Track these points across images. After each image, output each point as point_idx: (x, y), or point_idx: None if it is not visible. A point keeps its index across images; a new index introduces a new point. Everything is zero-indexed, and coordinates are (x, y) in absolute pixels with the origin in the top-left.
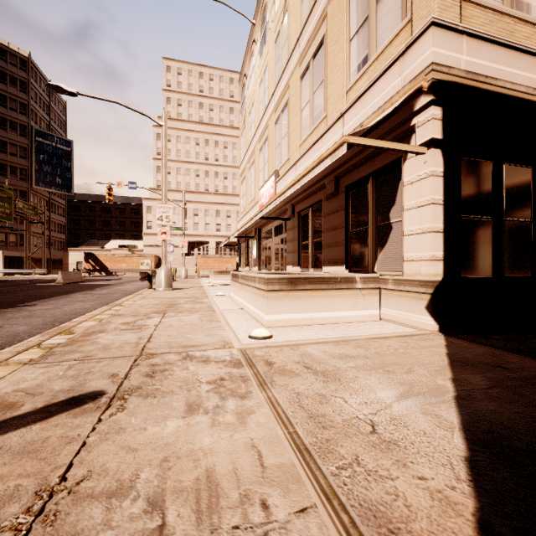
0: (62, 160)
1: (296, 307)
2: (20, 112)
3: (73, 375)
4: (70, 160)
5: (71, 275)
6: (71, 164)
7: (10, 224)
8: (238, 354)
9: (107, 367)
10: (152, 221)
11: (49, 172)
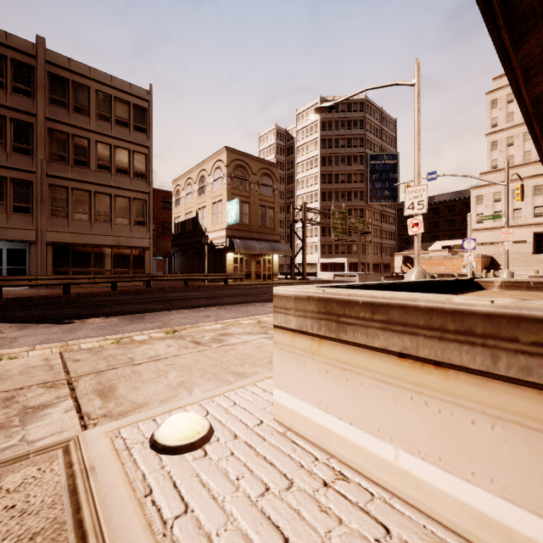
0: (389, 174)
1: (340, 399)
2: (359, 146)
3: (4, 375)
4: (396, 171)
5: (369, 278)
6: (397, 175)
7: (353, 237)
8: (25, 448)
9: (24, 378)
10: (484, 213)
11: (379, 188)
